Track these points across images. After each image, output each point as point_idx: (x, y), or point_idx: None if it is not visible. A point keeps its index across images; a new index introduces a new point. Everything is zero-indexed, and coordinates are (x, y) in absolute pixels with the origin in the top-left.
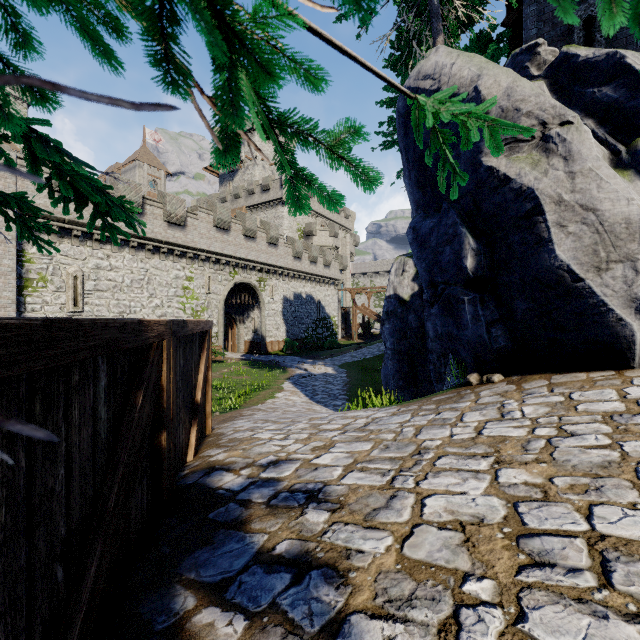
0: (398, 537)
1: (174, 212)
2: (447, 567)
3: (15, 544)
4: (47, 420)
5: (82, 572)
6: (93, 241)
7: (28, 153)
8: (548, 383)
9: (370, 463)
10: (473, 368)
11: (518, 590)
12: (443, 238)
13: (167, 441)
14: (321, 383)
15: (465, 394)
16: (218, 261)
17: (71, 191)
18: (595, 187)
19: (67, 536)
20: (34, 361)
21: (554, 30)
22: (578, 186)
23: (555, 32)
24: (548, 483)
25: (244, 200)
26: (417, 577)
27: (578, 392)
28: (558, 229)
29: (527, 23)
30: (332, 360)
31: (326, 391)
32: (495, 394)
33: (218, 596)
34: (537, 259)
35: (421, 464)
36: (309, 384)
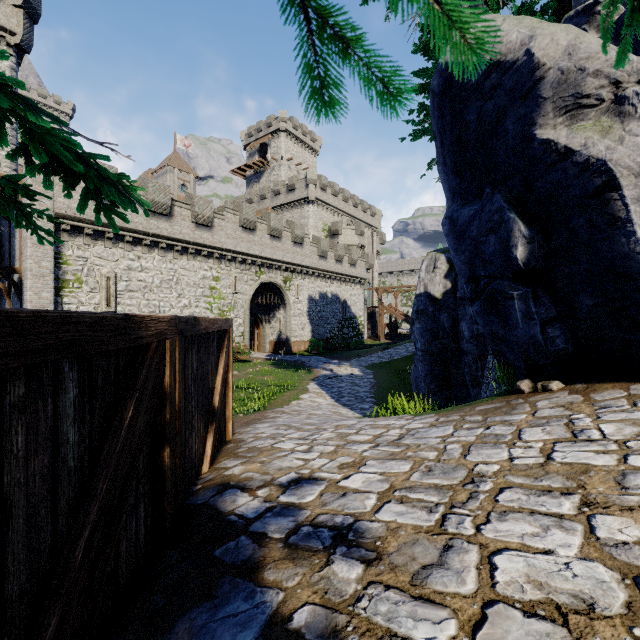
0: (464, 622)
1: (201, 213)
2: None
3: None
4: None
5: None
6: (125, 243)
7: None
8: (627, 394)
9: (411, 491)
10: (523, 373)
11: None
12: (486, 226)
13: (171, 457)
14: (347, 385)
15: (517, 404)
16: (244, 261)
17: (45, 157)
18: None
19: (1, 613)
20: None
21: None
22: None
23: None
24: None
25: (270, 201)
26: None
27: None
28: (639, 206)
29: None
30: (358, 361)
31: (352, 393)
32: (557, 406)
33: None
34: (610, 244)
35: (478, 498)
36: (335, 385)
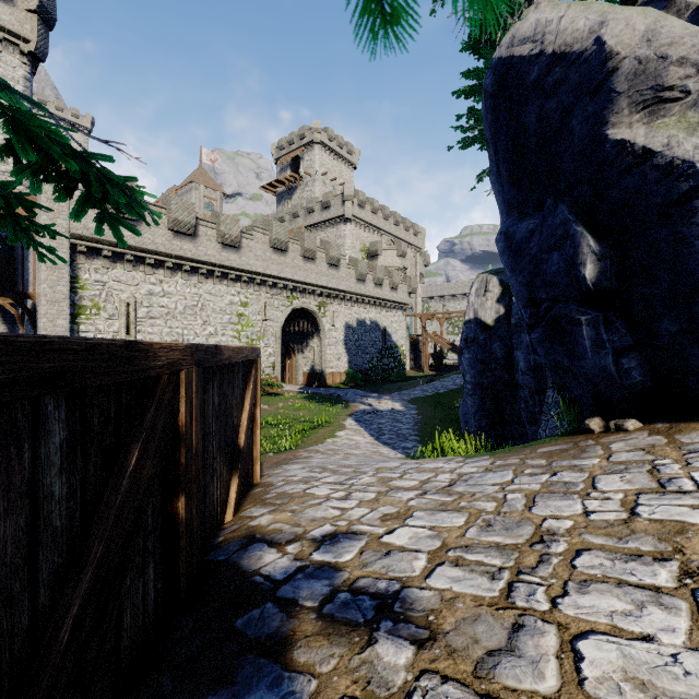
0: None
1: (228, 233)
2: None
3: None
4: None
5: None
6: (146, 266)
7: None
8: None
9: (467, 551)
10: (592, 410)
11: None
12: (548, 242)
13: (186, 508)
14: (388, 421)
15: (586, 446)
16: (275, 285)
17: (32, 153)
18: None
19: None
20: None
21: None
22: None
23: None
24: None
25: (303, 219)
26: None
27: None
28: None
29: None
30: (400, 394)
31: (394, 430)
32: (635, 449)
33: None
34: None
35: (550, 562)
36: (374, 422)
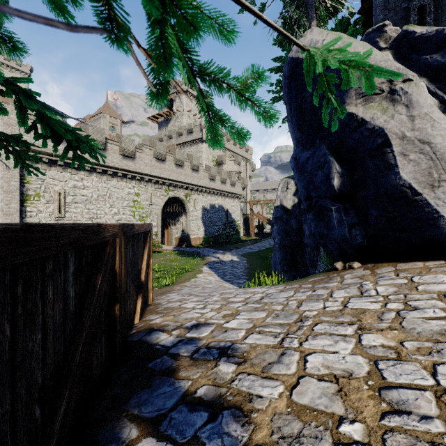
0: (288, 386)
1: (127, 148)
2: (326, 411)
3: (1, 393)
4: (27, 299)
5: (55, 410)
6: (71, 168)
7: (18, 103)
8: (394, 269)
9: (265, 327)
10: (338, 258)
11: (382, 432)
12: (316, 165)
13: (119, 310)
14: (229, 267)
15: (333, 277)
16: (157, 182)
17: (50, 131)
18: (429, 126)
19: (43, 384)
20: (14, 256)
21: (396, 15)
22: (417, 126)
23: (397, 17)
24: (400, 346)
25: (175, 140)
26: (303, 419)
27: (417, 276)
28: (402, 157)
29: (376, 11)
30: (236, 251)
31: (232, 273)
32: (355, 277)
33: (154, 429)
34: (386, 179)
35: (303, 329)
36: (220, 268)
